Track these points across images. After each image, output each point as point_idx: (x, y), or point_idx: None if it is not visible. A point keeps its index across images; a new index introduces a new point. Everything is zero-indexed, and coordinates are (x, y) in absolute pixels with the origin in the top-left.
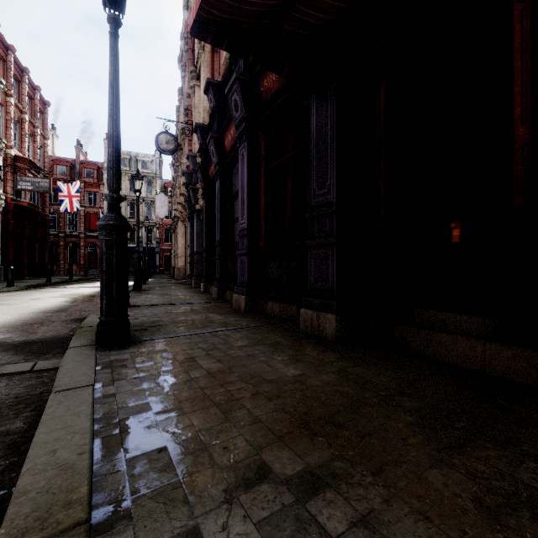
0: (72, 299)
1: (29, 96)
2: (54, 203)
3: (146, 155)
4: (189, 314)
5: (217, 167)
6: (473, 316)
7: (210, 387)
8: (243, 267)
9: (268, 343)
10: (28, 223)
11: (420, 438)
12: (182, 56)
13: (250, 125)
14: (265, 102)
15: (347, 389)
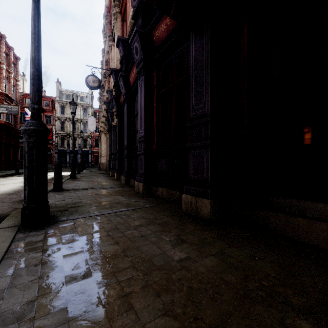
0: None
1: (6, 53)
2: (23, 122)
3: (83, 93)
4: (103, 197)
5: (124, 96)
6: (327, 204)
7: (102, 277)
8: (141, 163)
9: (158, 222)
10: (5, 134)
11: None
12: (105, 29)
13: (146, 64)
14: (156, 47)
15: (231, 278)
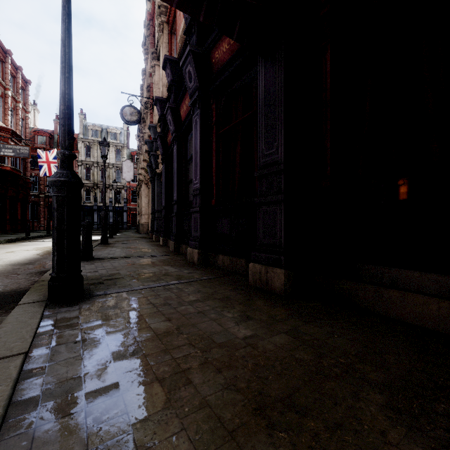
0: (44, 252)
1: (12, 75)
2: (35, 168)
3: (115, 128)
4: (146, 267)
5: (173, 134)
6: (425, 273)
7: (155, 354)
8: (196, 223)
9: (219, 297)
10: (11, 185)
11: (402, 431)
12: (146, 42)
13: (202, 94)
14: (216, 73)
15: (303, 355)
